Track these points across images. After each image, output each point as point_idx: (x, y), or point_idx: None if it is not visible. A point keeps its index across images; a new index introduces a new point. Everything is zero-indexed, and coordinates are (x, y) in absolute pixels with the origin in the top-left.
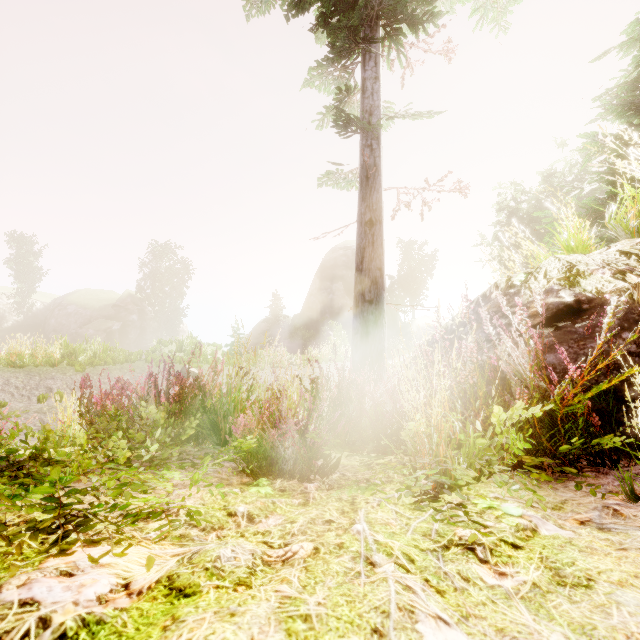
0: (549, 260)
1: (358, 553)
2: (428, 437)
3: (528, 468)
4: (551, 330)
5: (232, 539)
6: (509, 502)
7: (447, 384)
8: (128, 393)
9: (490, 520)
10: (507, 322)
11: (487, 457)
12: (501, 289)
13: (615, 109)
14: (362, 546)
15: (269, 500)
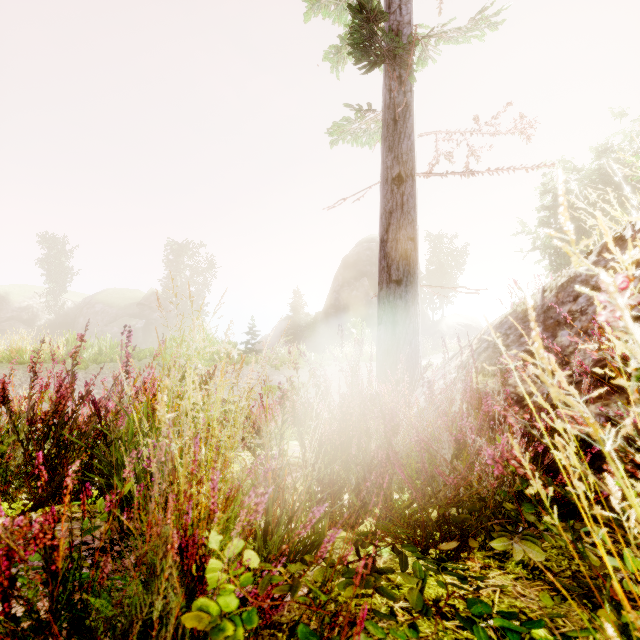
0: None
1: None
2: None
3: None
4: None
5: None
6: None
7: None
8: None
9: None
10: None
11: None
12: None
13: None
14: None
15: None
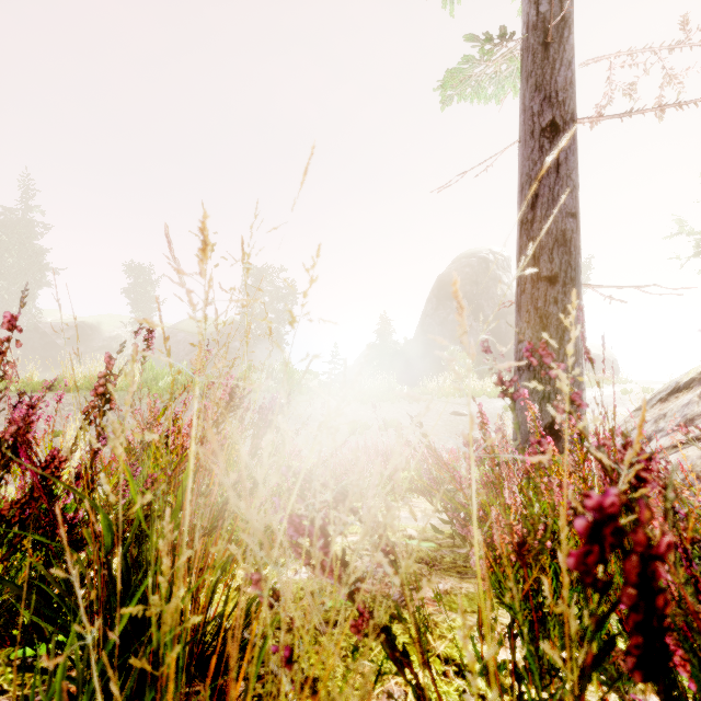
0: None
1: None
2: None
3: None
4: None
5: None
6: None
7: None
8: None
9: None
10: None
11: None
12: None
13: None
14: None
15: None
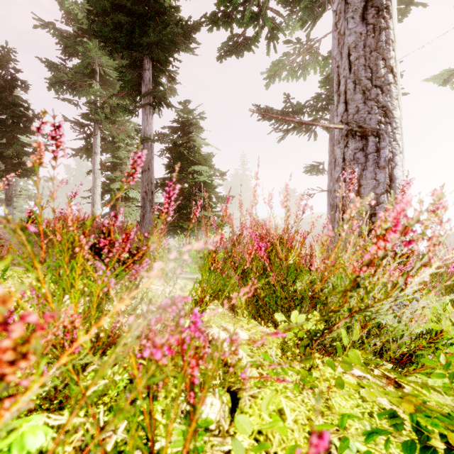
0: None
1: None
2: None
3: None
4: None
5: None
6: None
7: None
8: None
9: None
10: None
11: None
12: None
13: None
14: None
15: None
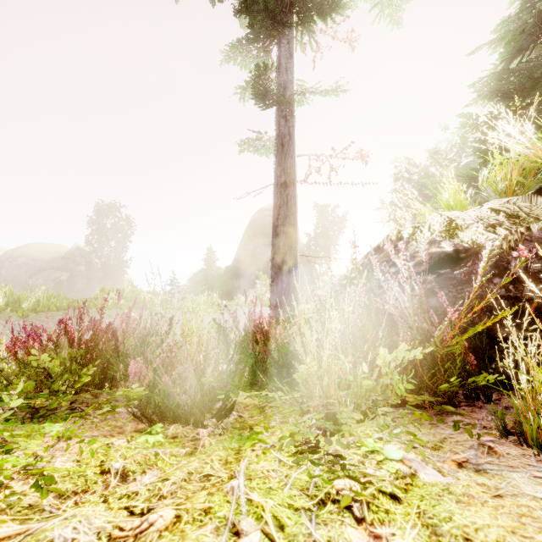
0: (433, 215)
1: (225, 519)
2: (320, 379)
3: (411, 407)
4: (434, 276)
5: (89, 507)
6: (392, 444)
7: (338, 327)
8: (41, 339)
9: (371, 467)
10: (397, 270)
11: (374, 397)
12: (392, 241)
13: (486, 95)
14: (232, 509)
15: (152, 452)
